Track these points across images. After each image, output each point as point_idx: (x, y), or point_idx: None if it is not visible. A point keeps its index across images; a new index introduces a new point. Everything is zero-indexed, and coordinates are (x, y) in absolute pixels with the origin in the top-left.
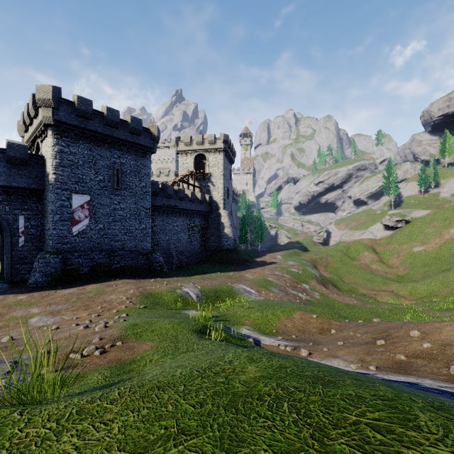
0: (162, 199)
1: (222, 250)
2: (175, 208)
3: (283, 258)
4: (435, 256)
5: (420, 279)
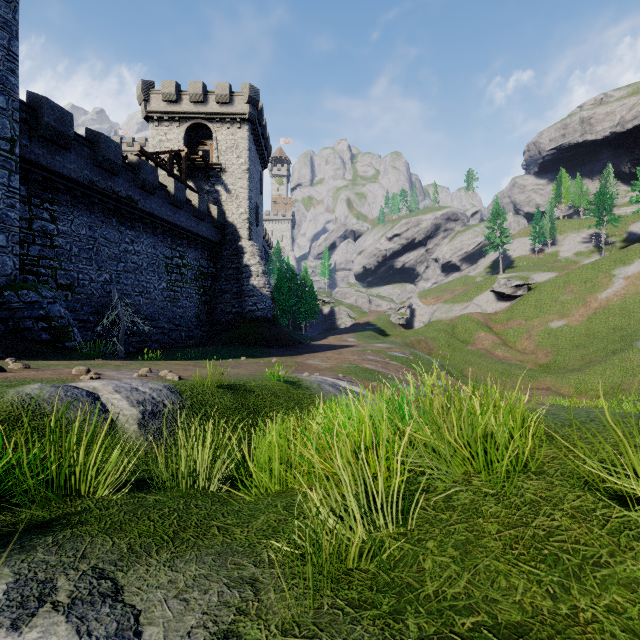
0: (87, 167)
1: (247, 320)
2: (130, 204)
3: (360, 341)
4: (587, 333)
5: (581, 366)
